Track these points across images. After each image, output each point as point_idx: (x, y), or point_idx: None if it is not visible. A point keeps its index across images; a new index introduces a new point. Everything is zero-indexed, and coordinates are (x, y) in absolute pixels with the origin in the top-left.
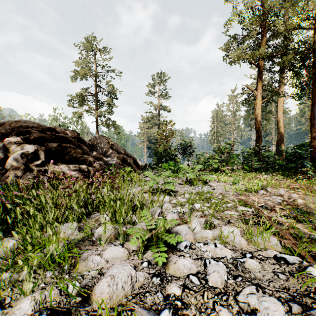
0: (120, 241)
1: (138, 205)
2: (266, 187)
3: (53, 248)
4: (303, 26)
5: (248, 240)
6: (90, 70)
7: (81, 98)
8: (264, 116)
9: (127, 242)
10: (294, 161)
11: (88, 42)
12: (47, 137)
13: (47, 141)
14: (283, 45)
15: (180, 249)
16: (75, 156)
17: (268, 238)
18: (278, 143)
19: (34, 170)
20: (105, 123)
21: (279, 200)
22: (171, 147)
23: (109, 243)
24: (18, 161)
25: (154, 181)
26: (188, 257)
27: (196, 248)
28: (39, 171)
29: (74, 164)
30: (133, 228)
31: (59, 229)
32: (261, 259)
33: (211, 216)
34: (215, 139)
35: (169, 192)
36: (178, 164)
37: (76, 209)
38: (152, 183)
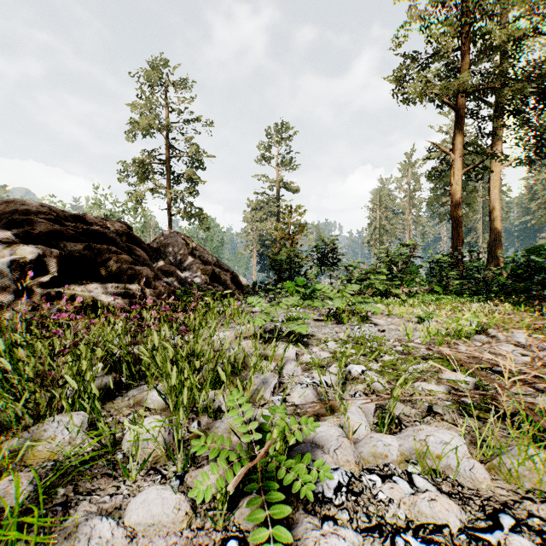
0: (177, 467)
1: (223, 377)
2: (486, 328)
3: (4, 490)
4: (540, 33)
5: (488, 465)
6: (158, 119)
7: (141, 168)
8: (465, 199)
9: (194, 468)
10: (527, 277)
11: (154, 69)
12: (66, 232)
13: (66, 240)
14: (502, 68)
15: (325, 495)
16: (119, 268)
17: (543, 464)
18: (492, 246)
19: (36, 294)
20: (184, 212)
21: (524, 357)
22: (299, 253)
23: (151, 470)
24: (5, 276)
25: (267, 316)
26: (346, 527)
27: (363, 490)
28: (45, 295)
29: (116, 282)
30: (212, 427)
31: (42, 431)
32: (545, 536)
33: (393, 401)
34: (377, 240)
35: (296, 338)
36: (313, 283)
37: (74, 386)
38: (263, 321)
